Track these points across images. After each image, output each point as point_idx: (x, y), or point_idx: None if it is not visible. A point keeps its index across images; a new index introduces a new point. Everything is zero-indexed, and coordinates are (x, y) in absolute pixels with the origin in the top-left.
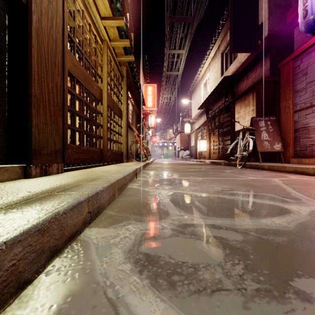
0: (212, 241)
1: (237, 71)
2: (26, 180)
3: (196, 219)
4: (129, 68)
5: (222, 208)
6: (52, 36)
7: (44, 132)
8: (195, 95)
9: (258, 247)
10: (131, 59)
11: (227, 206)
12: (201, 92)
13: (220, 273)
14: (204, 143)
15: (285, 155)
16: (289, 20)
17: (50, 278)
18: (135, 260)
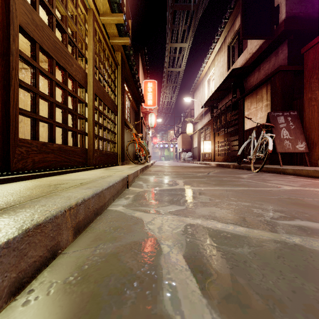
0: None
1: (247, 63)
2: None
3: None
4: (125, 54)
5: None
6: None
7: None
8: (198, 94)
9: None
10: (126, 42)
11: None
12: (204, 90)
13: None
14: (208, 144)
15: (311, 157)
16: None
17: None
18: None
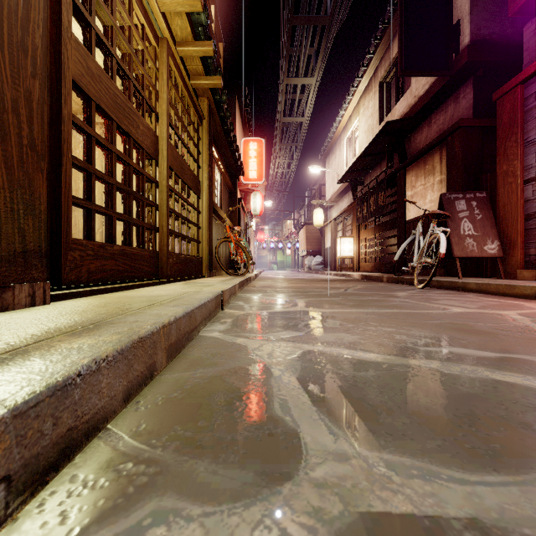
0: None
1: (411, 112)
2: None
3: (398, 483)
4: (214, 101)
5: (453, 415)
6: None
7: None
8: (332, 160)
9: None
10: (217, 84)
11: (465, 408)
12: (342, 154)
13: None
14: (349, 244)
15: (507, 264)
16: (514, 10)
17: None
18: None
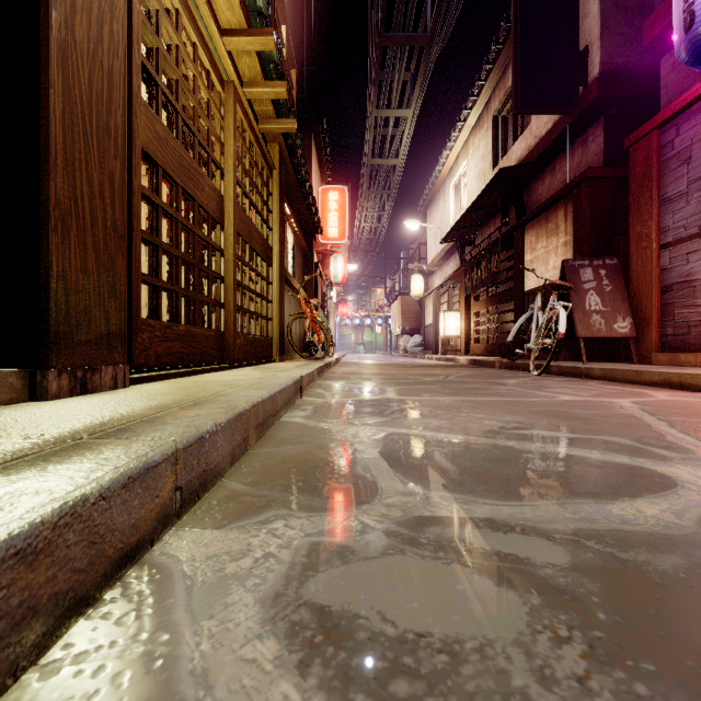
0: (493, 569)
1: (531, 155)
2: (34, 405)
3: (445, 505)
4: (286, 148)
5: (507, 474)
6: (102, 63)
7: (81, 291)
8: (435, 212)
9: (615, 587)
10: (291, 128)
11: (520, 470)
12: (447, 205)
13: (523, 671)
14: (455, 320)
15: (640, 346)
16: (649, 39)
17: (48, 689)
18: (288, 628)
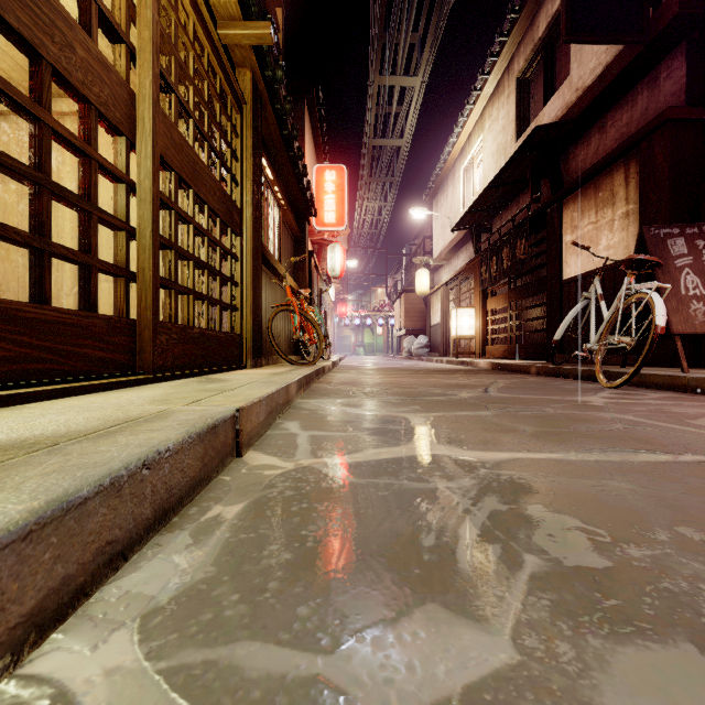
0: None
1: (571, 113)
2: None
3: None
4: (262, 77)
5: None
6: None
7: None
8: (442, 200)
9: None
10: (264, 36)
11: None
12: (457, 191)
13: None
14: (469, 317)
15: None
16: None
17: None
18: None
